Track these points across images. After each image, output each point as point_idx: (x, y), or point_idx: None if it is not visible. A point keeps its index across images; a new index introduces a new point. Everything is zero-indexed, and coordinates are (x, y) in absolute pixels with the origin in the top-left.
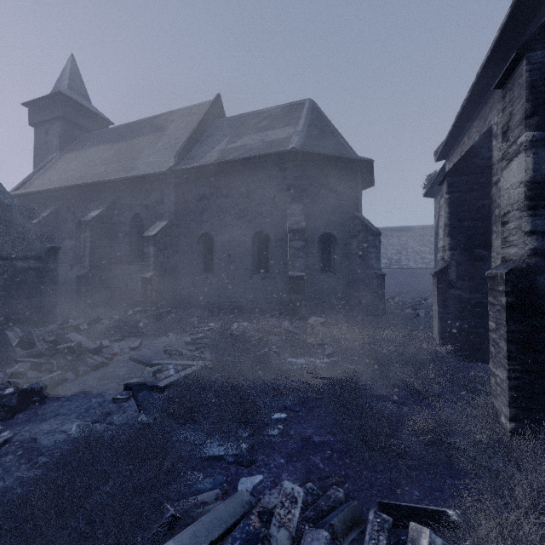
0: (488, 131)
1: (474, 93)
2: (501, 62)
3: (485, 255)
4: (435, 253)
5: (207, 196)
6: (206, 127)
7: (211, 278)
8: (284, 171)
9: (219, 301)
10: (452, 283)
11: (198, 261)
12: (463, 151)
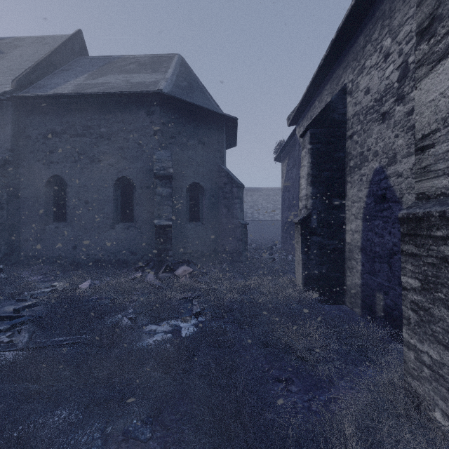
0: (343, 89)
1: (331, 52)
2: (360, 19)
3: (341, 203)
4: (283, 207)
5: (58, 133)
6: (62, 60)
7: (63, 227)
8: (151, 115)
9: (73, 255)
10: (314, 230)
11: (47, 208)
12: (314, 114)
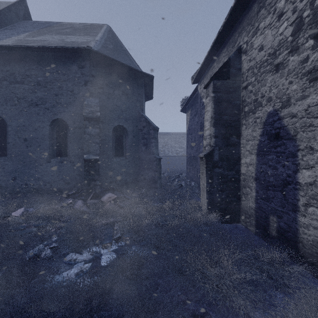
0: (239, 49)
1: (229, 19)
2: None
3: (237, 142)
4: (187, 146)
5: None
6: (6, 20)
7: (4, 161)
8: (82, 68)
9: (13, 184)
10: (216, 163)
11: None
12: (213, 73)
